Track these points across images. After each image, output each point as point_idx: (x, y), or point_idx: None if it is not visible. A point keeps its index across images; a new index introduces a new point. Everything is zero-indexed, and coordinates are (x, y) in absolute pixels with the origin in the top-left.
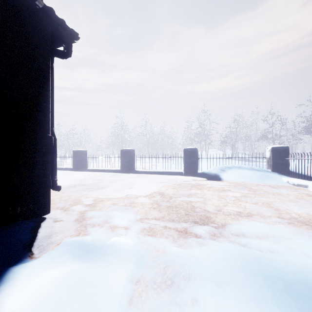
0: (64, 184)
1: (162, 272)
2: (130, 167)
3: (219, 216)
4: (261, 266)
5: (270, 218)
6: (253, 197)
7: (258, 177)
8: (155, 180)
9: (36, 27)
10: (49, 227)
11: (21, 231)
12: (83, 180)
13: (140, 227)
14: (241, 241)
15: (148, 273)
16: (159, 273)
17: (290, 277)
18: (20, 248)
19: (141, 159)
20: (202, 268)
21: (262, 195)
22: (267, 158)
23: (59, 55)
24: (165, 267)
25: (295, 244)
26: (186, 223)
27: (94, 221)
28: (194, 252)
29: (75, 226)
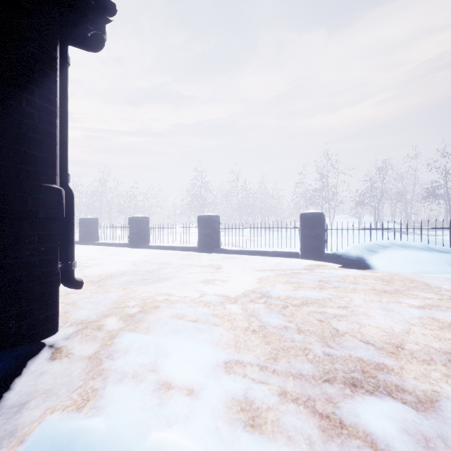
0: (108, 270)
1: None
2: (213, 244)
3: (408, 366)
4: None
5: None
6: None
7: (444, 264)
8: (252, 265)
9: None
10: (38, 374)
11: None
12: (139, 263)
13: (223, 395)
14: None
15: None
16: None
17: None
18: None
19: (230, 230)
20: None
21: None
22: None
23: (80, 43)
24: None
25: None
26: (332, 383)
27: (127, 364)
28: None
29: (86, 376)
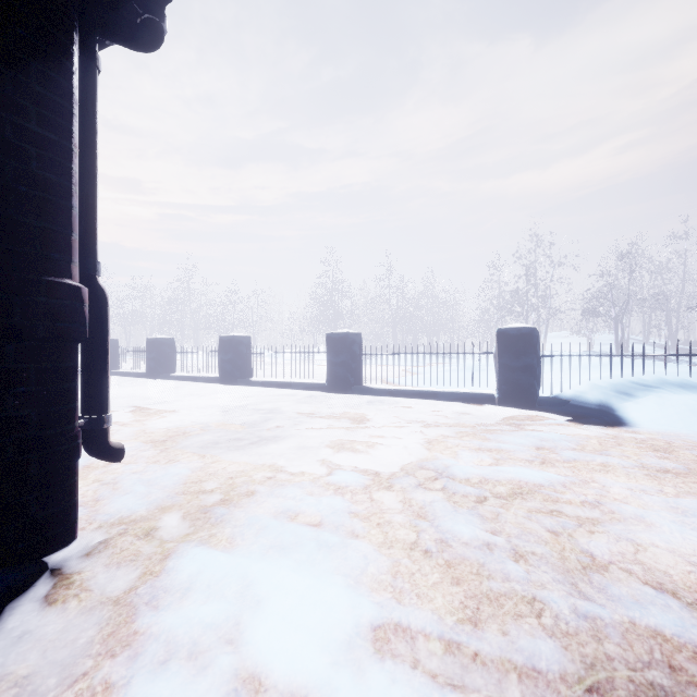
0: (181, 422)
1: None
2: (351, 379)
3: None
4: None
5: None
6: None
7: None
8: (416, 416)
9: None
10: (18, 634)
11: None
12: (232, 410)
13: None
14: None
15: None
16: None
17: None
18: None
19: (378, 357)
20: None
21: None
22: None
23: (119, 33)
24: None
25: None
26: (607, 696)
27: (182, 624)
28: None
29: (102, 648)
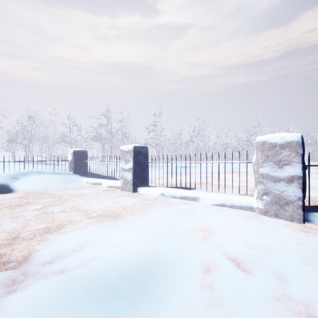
0: None
1: None
2: None
3: (18, 246)
4: (89, 287)
5: (82, 222)
6: (60, 204)
7: (61, 181)
8: None
9: None
10: None
11: None
12: None
13: None
14: (57, 268)
15: None
16: None
17: (114, 277)
18: None
19: None
20: None
21: (68, 199)
22: (69, 161)
23: None
24: None
25: (108, 240)
26: None
27: None
28: None
29: None
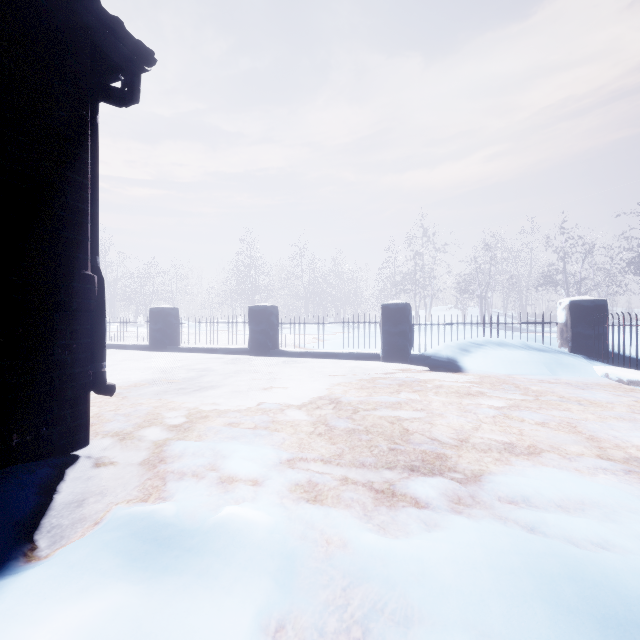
0: (128, 379)
1: (340, 603)
2: (270, 344)
3: (466, 454)
4: (585, 591)
5: (582, 460)
6: (536, 409)
7: (541, 364)
8: (321, 370)
9: (56, 30)
10: (84, 480)
11: (15, 491)
12: (169, 370)
13: (287, 482)
14: (523, 518)
15: (306, 605)
16: (332, 606)
17: None
18: (5, 534)
19: (292, 327)
20: (437, 592)
21: (555, 404)
22: (560, 324)
23: (111, 99)
24: (348, 589)
25: None
26: (392, 470)
27: (184, 466)
28: (416, 547)
29: (141, 478)
